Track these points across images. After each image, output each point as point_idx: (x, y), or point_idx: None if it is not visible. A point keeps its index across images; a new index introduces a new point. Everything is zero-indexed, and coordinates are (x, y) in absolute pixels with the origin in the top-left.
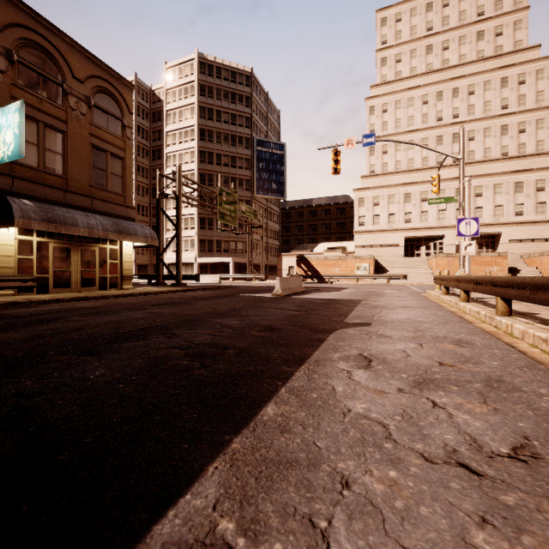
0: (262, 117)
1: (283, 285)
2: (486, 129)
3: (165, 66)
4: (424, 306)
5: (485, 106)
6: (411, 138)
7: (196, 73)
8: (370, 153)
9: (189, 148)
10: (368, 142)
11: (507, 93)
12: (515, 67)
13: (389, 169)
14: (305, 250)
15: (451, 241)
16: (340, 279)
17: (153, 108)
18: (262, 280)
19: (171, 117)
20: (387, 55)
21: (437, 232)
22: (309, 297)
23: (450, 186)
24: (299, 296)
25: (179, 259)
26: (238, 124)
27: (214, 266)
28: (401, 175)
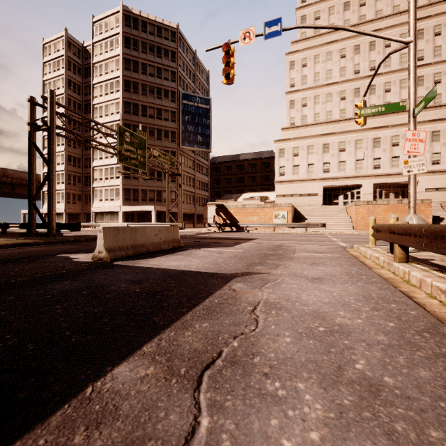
0: (189, 73)
1: (117, 240)
2: (402, 81)
3: (92, 20)
4: (397, 338)
5: (401, 58)
6: (329, 91)
7: (121, 25)
8: (290, 106)
9: (114, 99)
10: (272, 32)
11: (423, 44)
12: (430, 19)
13: (309, 121)
14: (229, 200)
15: (368, 190)
16: (258, 227)
17: (85, 64)
18: (181, 229)
19: (98, 70)
20: (306, 13)
21: (354, 182)
22: (151, 263)
23: (368, 136)
24: (142, 260)
25: (51, 204)
26: (163, 78)
27: (142, 215)
28: (320, 126)
